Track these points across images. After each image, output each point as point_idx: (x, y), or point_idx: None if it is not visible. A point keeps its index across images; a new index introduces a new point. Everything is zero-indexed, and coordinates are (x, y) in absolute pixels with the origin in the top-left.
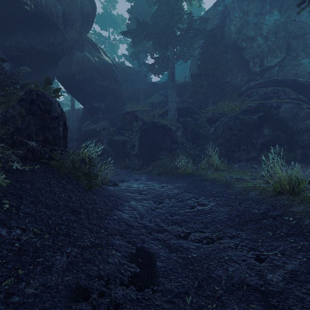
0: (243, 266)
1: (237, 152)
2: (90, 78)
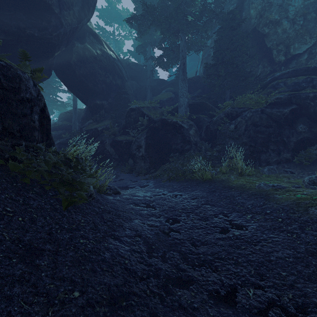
0: None
1: (264, 153)
2: (92, 73)
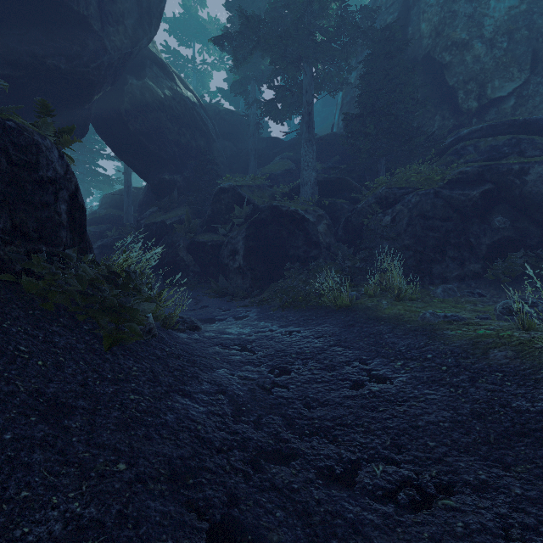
0: None
1: (438, 263)
2: (157, 128)
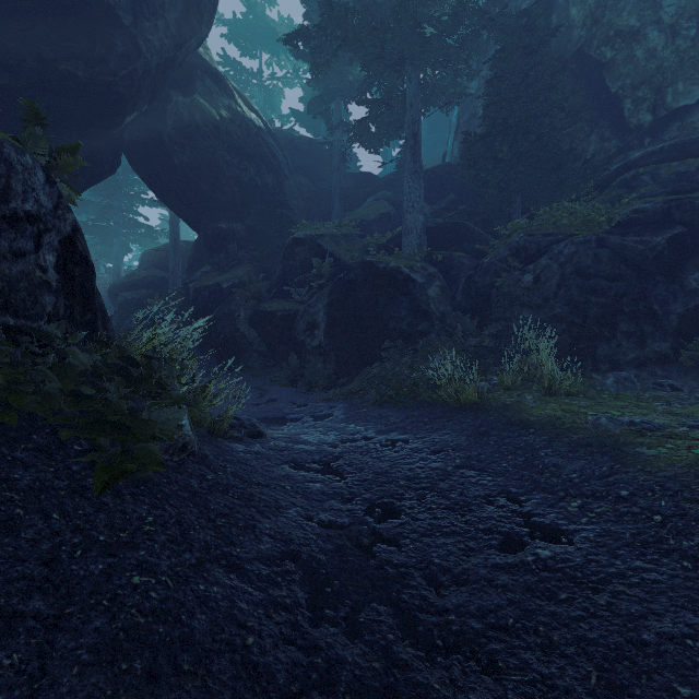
0: None
1: (606, 340)
2: (210, 160)
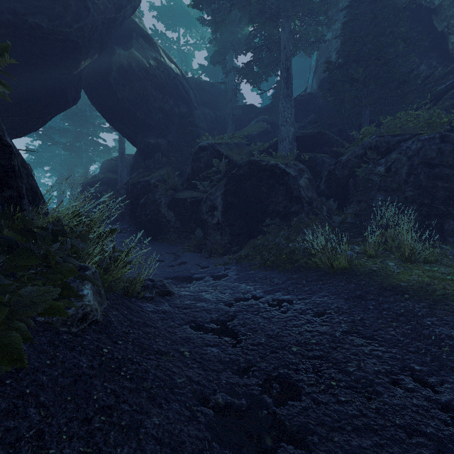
0: None
1: (452, 217)
2: (143, 95)
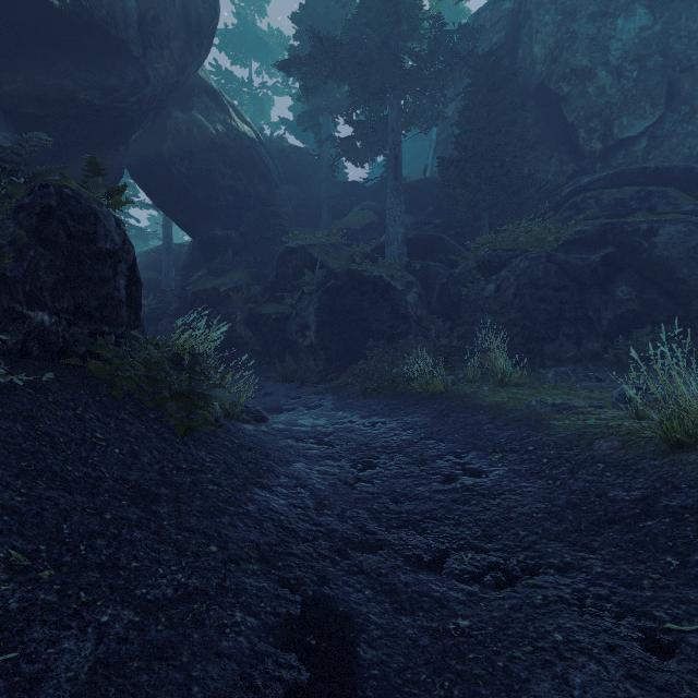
0: (612, 670)
1: (551, 341)
2: (207, 171)
